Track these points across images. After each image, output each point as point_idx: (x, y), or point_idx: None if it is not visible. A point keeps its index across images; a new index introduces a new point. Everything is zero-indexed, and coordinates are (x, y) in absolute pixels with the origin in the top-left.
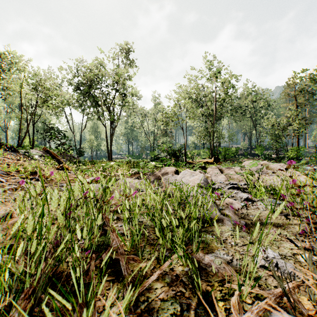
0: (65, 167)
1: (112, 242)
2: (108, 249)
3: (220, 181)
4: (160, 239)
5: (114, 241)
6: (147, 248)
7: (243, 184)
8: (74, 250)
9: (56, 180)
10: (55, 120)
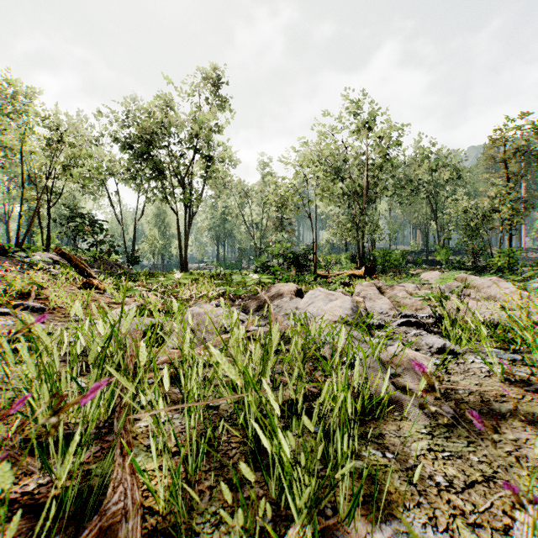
0: (94, 284)
1: (111, 496)
2: (88, 526)
3: (380, 309)
4: (239, 512)
5: (118, 489)
6: (216, 501)
7: (427, 316)
8: (12, 511)
9: (66, 308)
10: (91, 203)
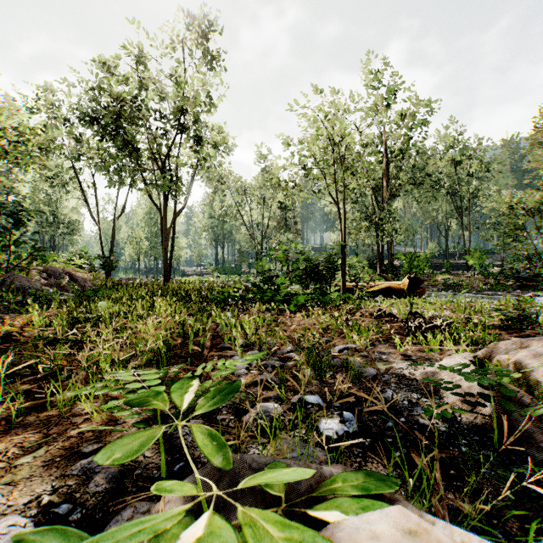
0: None
1: None
2: None
3: None
4: None
5: None
6: None
7: None
8: None
9: None
10: (74, 201)
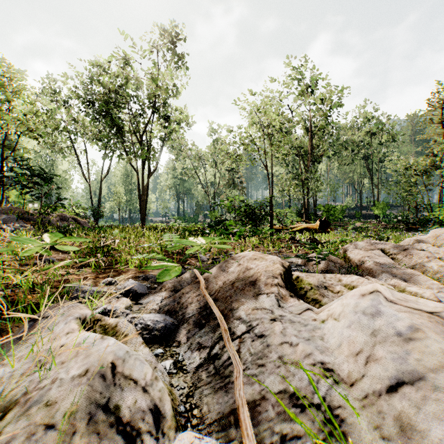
0: None
1: None
2: None
3: None
4: None
5: None
6: None
7: None
8: None
9: None
10: (66, 165)
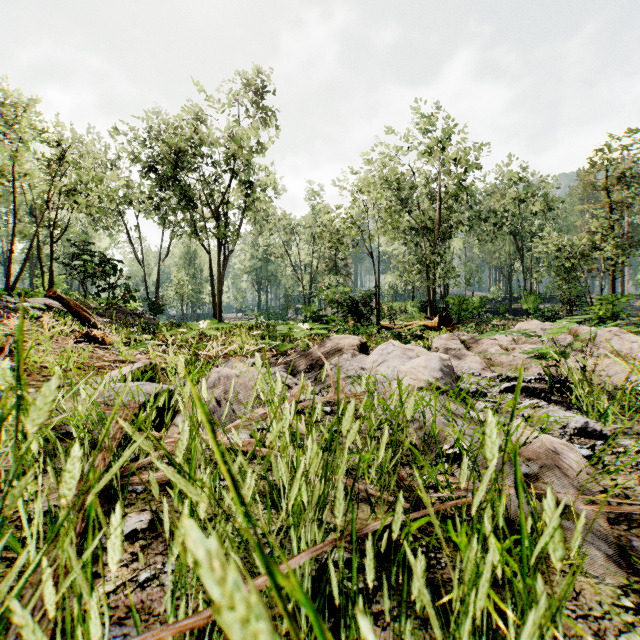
0: (96, 336)
1: None
2: None
3: (469, 369)
4: None
5: None
6: None
7: (536, 379)
8: None
9: (49, 368)
10: (107, 241)
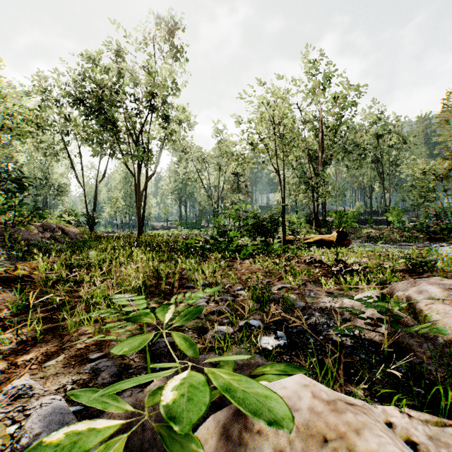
0: None
1: None
2: None
3: None
4: None
5: None
6: None
7: None
8: None
9: None
10: (63, 168)
